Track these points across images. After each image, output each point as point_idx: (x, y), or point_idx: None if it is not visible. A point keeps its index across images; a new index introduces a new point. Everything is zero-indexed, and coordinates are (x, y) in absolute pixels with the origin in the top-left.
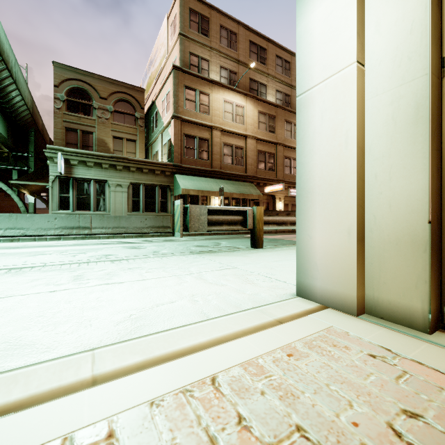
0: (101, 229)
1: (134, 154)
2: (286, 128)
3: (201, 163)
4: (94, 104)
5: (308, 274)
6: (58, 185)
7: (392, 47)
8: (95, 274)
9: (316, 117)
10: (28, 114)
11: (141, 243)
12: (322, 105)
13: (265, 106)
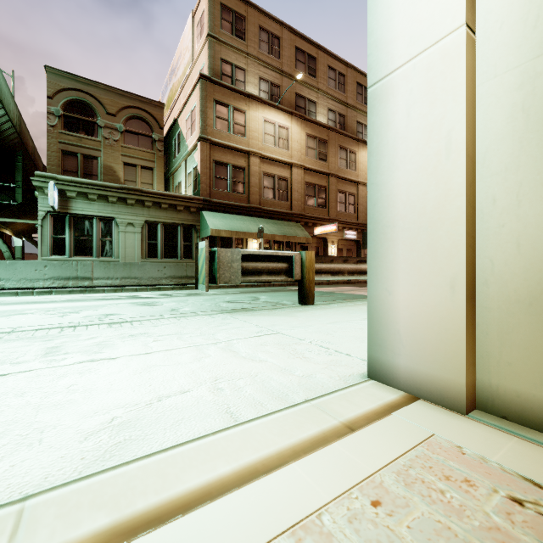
0: (106, 280)
1: (151, 186)
2: (341, 156)
3: (236, 198)
4: (100, 122)
5: (386, 348)
6: (50, 224)
7: None
8: (79, 345)
9: (399, 115)
10: (13, 133)
11: (157, 298)
12: (409, 96)
13: (314, 127)
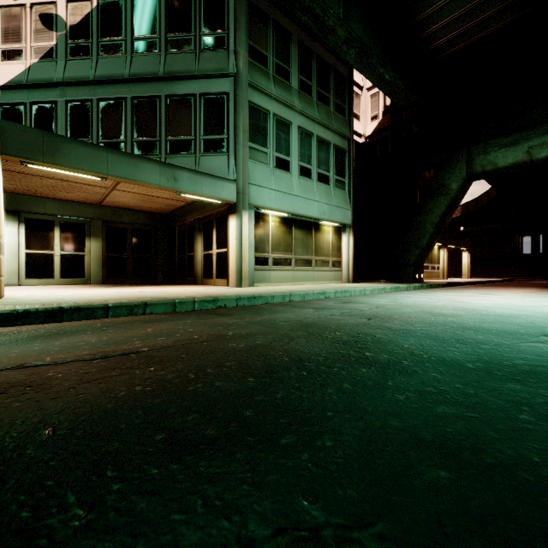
0: None
1: None
2: None
3: None
4: None
5: None
6: None
7: (12, 243)
8: None
9: None
10: None
11: None
12: None
13: None
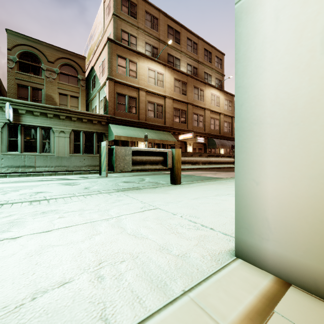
0: (44, 168)
1: (77, 108)
2: (195, 92)
3: (131, 116)
4: (43, 66)
5: (253, 232)
6: (7, 131)
7: None
8: None
9: (267, 21)
10: None
11: (77, 180)
12: (278, 1)
13: (179, 74)
